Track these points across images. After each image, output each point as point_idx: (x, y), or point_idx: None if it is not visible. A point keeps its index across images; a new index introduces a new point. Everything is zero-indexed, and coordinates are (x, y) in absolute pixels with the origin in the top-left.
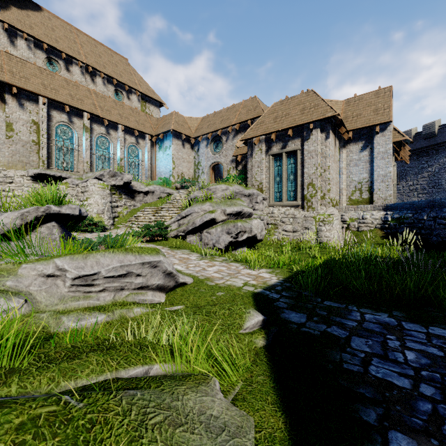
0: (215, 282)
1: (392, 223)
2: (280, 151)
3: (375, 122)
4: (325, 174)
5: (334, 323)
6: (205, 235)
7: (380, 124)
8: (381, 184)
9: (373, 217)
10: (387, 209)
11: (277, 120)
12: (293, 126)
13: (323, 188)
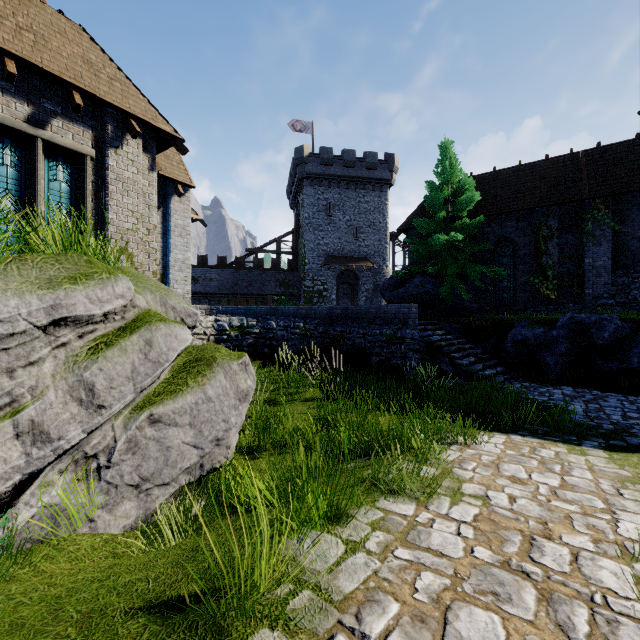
0: (632, 474)
1: (234, 333)
2: (28, 128)
3: (176, 177)
4: (149, 239)
5: (623, 430)
6: (145, 441)
7: (183, 184)
8: (179, 273)
9: (205, 325)
10: (212, 313)
11: (5, 23)
12: (88, 91)
13: (146, 266)
